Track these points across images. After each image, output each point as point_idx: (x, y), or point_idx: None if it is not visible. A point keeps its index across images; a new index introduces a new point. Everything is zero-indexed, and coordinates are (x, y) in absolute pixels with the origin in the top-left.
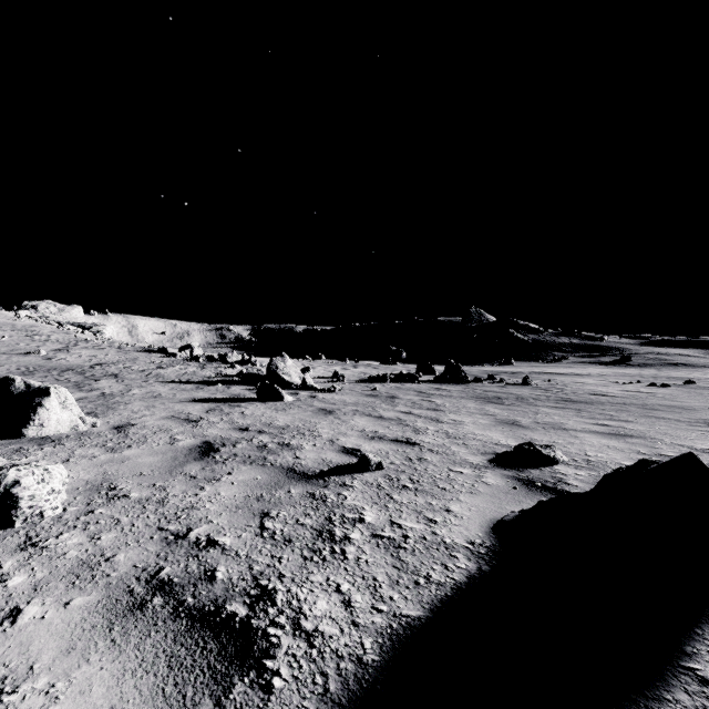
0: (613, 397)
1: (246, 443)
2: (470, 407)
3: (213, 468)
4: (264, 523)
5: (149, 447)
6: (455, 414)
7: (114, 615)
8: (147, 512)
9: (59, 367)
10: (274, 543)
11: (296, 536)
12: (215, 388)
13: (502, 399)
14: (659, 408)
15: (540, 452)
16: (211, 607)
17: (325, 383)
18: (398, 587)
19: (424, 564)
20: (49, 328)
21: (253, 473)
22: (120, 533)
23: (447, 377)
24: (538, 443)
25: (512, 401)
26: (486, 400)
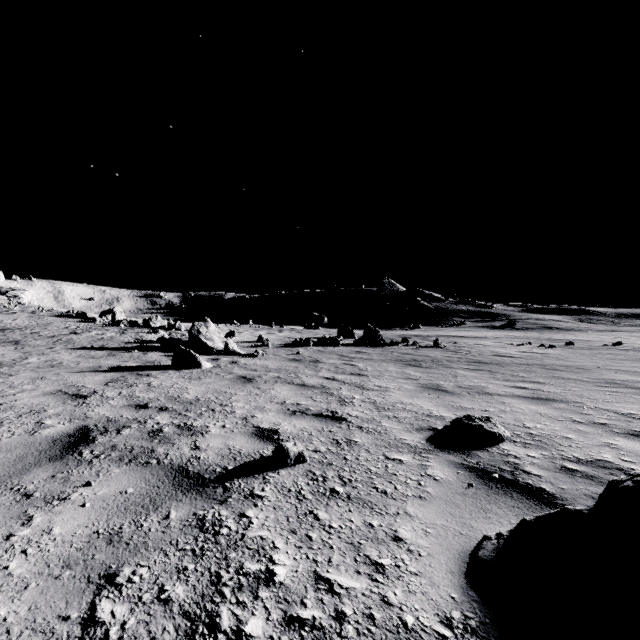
0: (514, 358)
1: (136, 427)
2: (391, 370)
3: (69, 473)
4: (96, 606)
5: None
6: (379, 379)
7: None
8: None
9: None
10: None
11: None
12: (130, 354)
13: (419, 361)
14: (559, 368)
15: (483, 428)
16: None
17: (249, 348)
18: None
19: None
20: None
21: (124, 481)
22: None
23: (366, 340)
24: (471, 413)
25: (429, 364)
26: (405, 363)
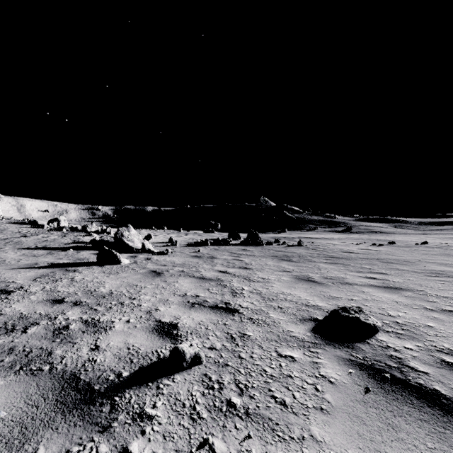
0: (357, 253)
1: (44, 324)
2: (270, 264)
3: None
4: None
5: None
6: (262, 272)
7: None
8: None
9: None
10: None
11: None
12: (65, 253)
13: (289, 257)
14: (392, 261)
15: (360, 320)
16: None
17: (161, 247)
18: None
19: None
20: None
21: (2, 398)
22: None
23: (249, 241)
24: (341, 302)
25: (297, 258)
26: (279, 258)
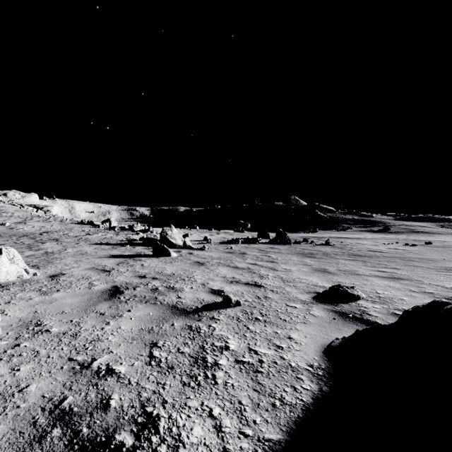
0: (383, 252)
1: (143, 287)
2: (294, 259)
3: (117, 306)
4: (152, 352)
5: (72, 290)
6: (285, 265)
7: (14, 450)
8: (62, 344)
9: (17, 234)
10: (159, 370)
11: (177, 363)
12: (125, 248)
13: (314, 254)
14: (414, 259)
15: (347, 291)
16: (102, 438)
17: (198, 244)
18: (259, 410)
19: (278, 386)
20: (13, 208)
21: (146, 310)
22: (36, 364)
23: (277, 240)
24: (343, 285)
25: (320, 256)
26: (304, 255)
